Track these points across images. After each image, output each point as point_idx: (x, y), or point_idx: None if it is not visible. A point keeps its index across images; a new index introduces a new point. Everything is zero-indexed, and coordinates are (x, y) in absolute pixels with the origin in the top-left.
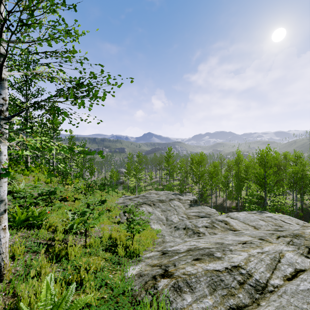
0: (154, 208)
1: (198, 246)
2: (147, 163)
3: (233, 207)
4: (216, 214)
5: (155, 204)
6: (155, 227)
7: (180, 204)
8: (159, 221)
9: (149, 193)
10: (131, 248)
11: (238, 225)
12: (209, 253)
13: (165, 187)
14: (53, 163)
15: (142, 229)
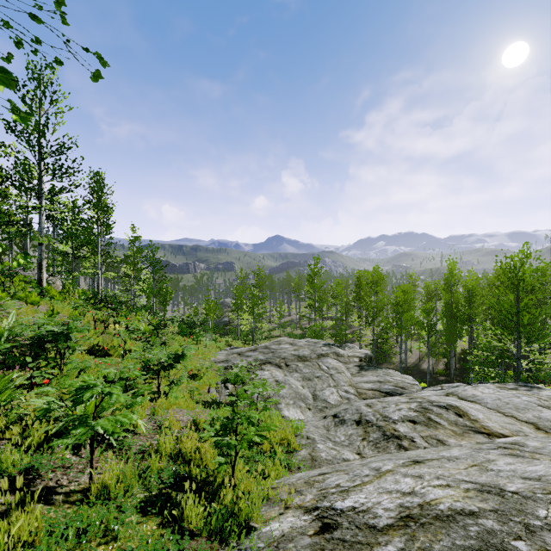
0: (288, 372)
1: (429, 499)
2: (272, 289)
3: (439, 371)
4: (417, 388)
5: (289, 365)
6: (291, 415)
7: (341, 364)
8: (299, 401)
9: (278, 341)
10: (227, 499)
11: (492, 420)
12: (490, 546)
13: (308, 332)
14: (97, 285)
15: (260, 437)
